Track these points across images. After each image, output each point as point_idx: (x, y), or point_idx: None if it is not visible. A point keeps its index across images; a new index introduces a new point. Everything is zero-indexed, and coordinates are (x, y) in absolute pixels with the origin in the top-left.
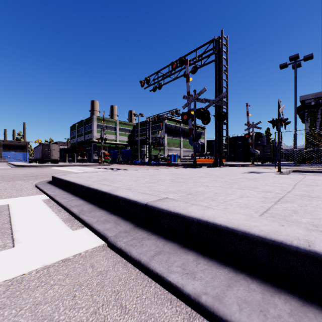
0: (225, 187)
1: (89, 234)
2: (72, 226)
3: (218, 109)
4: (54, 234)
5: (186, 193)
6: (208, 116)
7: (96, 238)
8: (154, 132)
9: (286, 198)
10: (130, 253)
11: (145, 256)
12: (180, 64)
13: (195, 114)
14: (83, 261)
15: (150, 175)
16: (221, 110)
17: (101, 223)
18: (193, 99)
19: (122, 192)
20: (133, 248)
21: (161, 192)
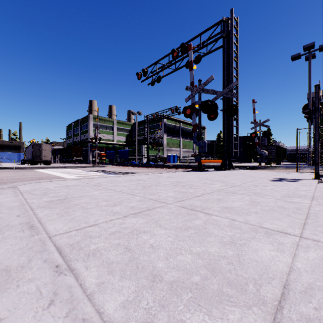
0: None
1: None
2: None
3: (226, 102)
4: None
5: (251, 303)
6: (215, 110)
7: None
8: (152, 132)
9: None
10: None
11: None
12: (182, 52)
13: (201, 107)
14: None
15: (143, 188)
16: (231, 103)
17: None
18: (198, 90)
19: (0, 312)
20: None
21: (160, 289)
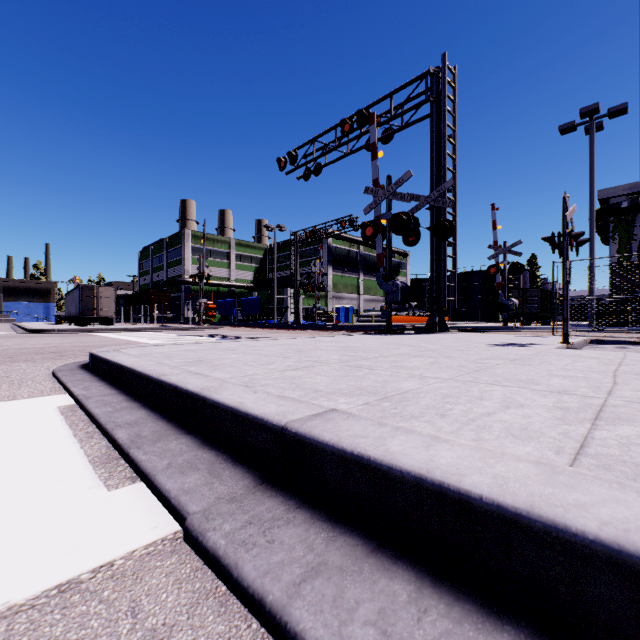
0: (462, 381)
1: (145, 502)
2: (108, 478)
3: (436, 215)
4: (59, 500)
5: (377, 396)
6: (415, 229)
7: (160, 514)
8: (306, 263)
9: (611, 410)
10: (237, 570)
11: (276, 583)
12: (358, 124)
13: (391, 225)
14: (114, 591)
15: (296, 352)
16: (443, 217)
17: (177, 471)
18: (386, 194)
19: (230, 394)
20: (245, 555)
21: (321, 393)
